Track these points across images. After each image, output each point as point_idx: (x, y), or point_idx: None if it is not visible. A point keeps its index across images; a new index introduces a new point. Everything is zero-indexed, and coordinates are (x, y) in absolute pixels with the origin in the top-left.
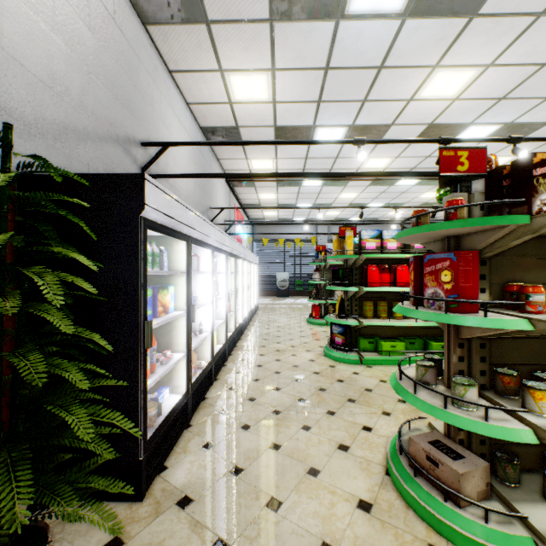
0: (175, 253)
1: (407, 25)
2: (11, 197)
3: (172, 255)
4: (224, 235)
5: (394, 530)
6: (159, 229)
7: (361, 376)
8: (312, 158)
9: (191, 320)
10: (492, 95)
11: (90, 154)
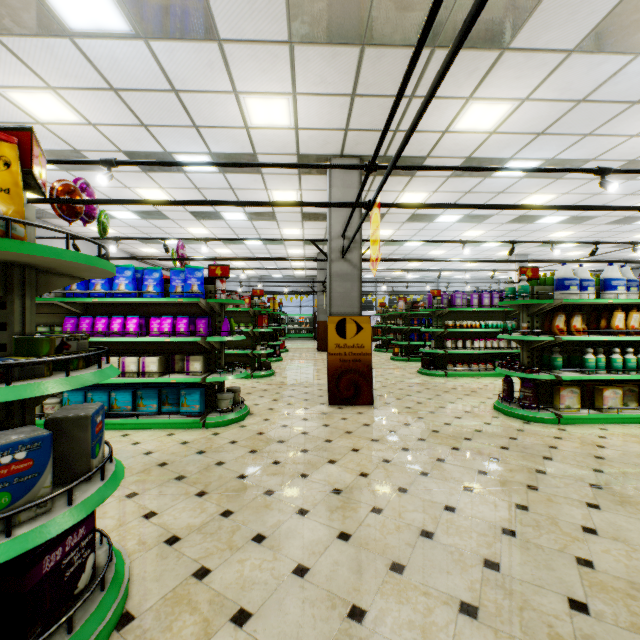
0: None
1: (149, 220)
2: None
3: None
4: None
5: None
6: None
7: None
8: None
9: None
10: (229, 233)
11: None
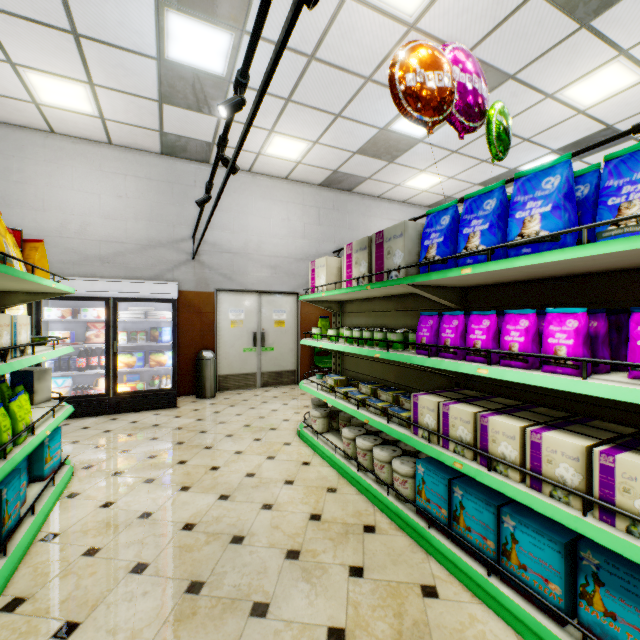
0: None
1: (585, 159)
2: None
3: None
4: None
5: None
6: None
7: None
8: None
9: None
10: None
11: None
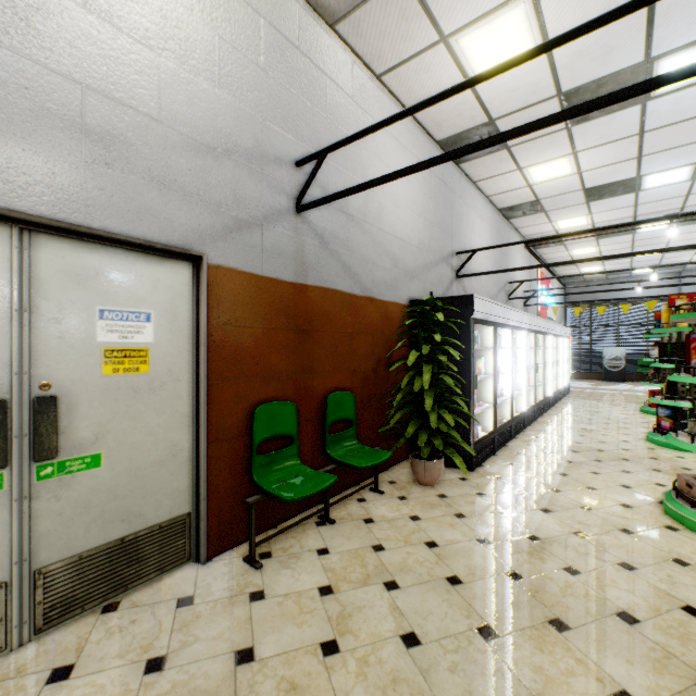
0: (484, 335)
1: None
2: (435, 320)
3: (482, 336)
4: (522, 314)
5: (643, 516)
6: (479, 322)
7: (685, 460)
8: (645, 203)
9: (496, 382)
10: None
11: (432, 276)
